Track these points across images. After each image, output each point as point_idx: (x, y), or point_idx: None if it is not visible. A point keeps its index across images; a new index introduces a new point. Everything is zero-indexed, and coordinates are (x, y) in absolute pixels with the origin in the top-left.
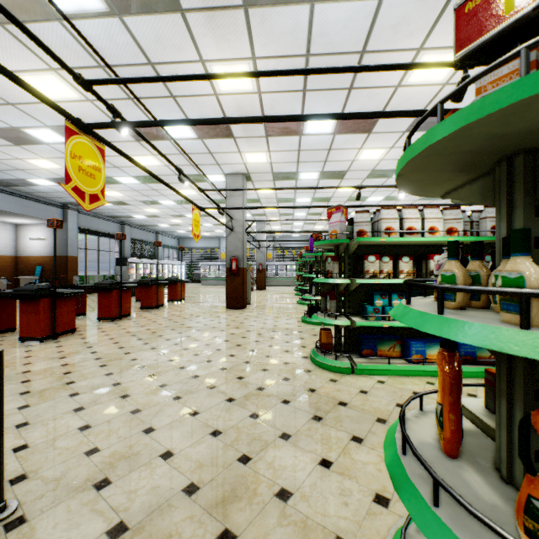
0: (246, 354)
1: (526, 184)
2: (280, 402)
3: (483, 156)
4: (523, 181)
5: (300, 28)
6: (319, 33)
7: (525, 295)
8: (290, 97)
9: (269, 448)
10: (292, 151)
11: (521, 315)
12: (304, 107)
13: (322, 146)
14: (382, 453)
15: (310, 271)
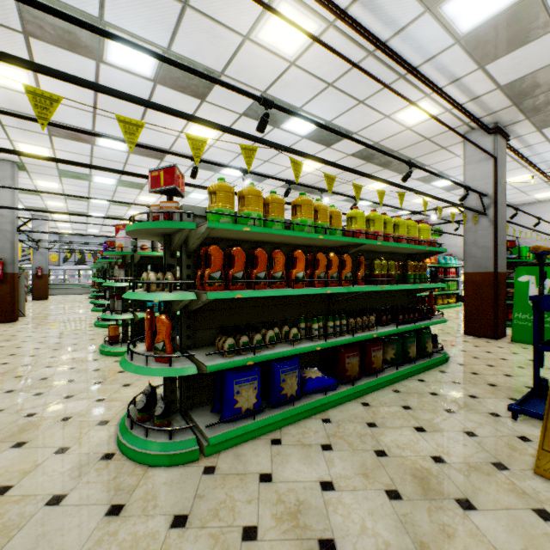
0: (24, 360)
1: (168, 246)
2: (65, 382)
3: (155, 234)
4: (167, 245)
5: (87, 71)
6: (107, 81)
7: (148, 283)
8: (80, 113)
9: (54, 405)
10: (84, 155)
11: (147, 289)
12: (95, 124)
13: (117, 159)
14: (142, 386)
15: (104, 277)
